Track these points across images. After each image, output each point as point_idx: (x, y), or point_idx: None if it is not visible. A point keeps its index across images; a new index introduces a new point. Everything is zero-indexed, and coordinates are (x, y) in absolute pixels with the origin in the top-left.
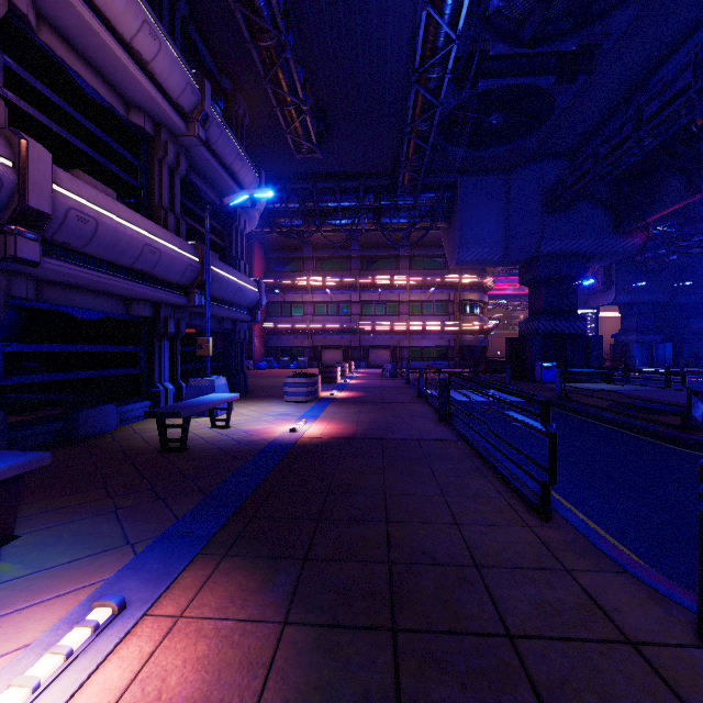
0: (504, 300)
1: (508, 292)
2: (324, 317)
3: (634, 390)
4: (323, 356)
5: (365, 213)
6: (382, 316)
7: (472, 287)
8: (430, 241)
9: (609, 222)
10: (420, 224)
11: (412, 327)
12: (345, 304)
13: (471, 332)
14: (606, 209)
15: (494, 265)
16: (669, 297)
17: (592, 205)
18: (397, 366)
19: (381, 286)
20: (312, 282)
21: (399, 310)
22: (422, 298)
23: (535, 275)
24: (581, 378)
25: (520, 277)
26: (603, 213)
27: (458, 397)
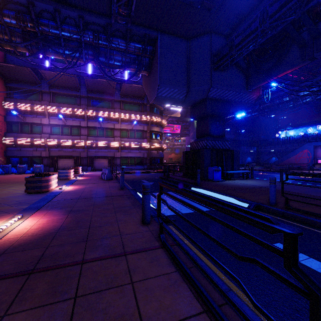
0: (166, 135)
1: (168, 132)
2: (59, 136)
3: (276, 185)
4: (59, 163)
5: (85, 47)
6: (103, 137)
7: (156, 124)
8: (133, 93)
9: (243, 82)
10: (129, 68)
11: (122, 145)
12: (76, 128)
13: (156, 149)
14: (242, 74)
15: (178, 103)
16: (235, 136)
17: (236, 71)
18: (112, 170)
19: (102, 118)
20: (49, 110)
21: (114, 134)
22: (128, 127)
23: (204, 110)
24: (229, 176)
25: (191, 113)
26: (241, 77)
27: (176, 205)
